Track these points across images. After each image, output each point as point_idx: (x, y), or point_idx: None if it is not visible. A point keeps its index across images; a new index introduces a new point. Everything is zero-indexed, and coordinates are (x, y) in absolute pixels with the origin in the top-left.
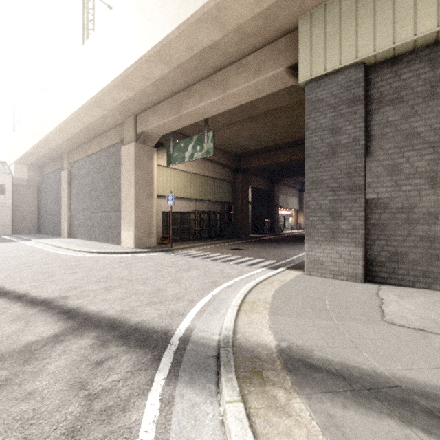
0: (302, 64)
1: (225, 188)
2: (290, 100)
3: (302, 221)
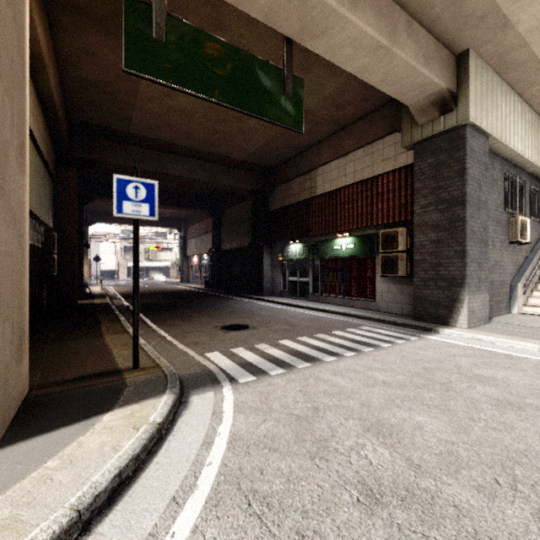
0: (471, 102)
1: (47, 191)
2: (310, 106)
3: (86, 271)
